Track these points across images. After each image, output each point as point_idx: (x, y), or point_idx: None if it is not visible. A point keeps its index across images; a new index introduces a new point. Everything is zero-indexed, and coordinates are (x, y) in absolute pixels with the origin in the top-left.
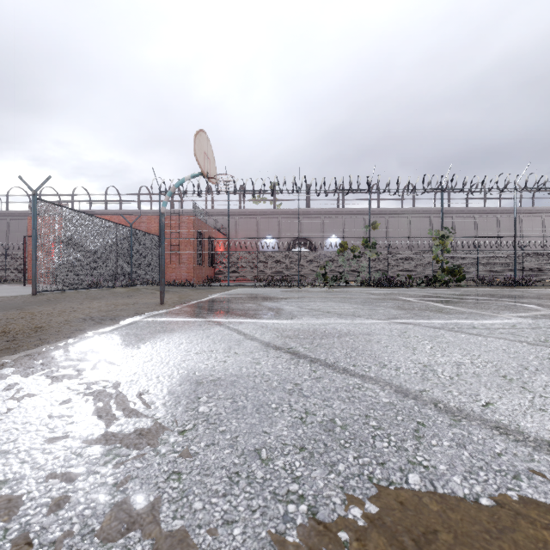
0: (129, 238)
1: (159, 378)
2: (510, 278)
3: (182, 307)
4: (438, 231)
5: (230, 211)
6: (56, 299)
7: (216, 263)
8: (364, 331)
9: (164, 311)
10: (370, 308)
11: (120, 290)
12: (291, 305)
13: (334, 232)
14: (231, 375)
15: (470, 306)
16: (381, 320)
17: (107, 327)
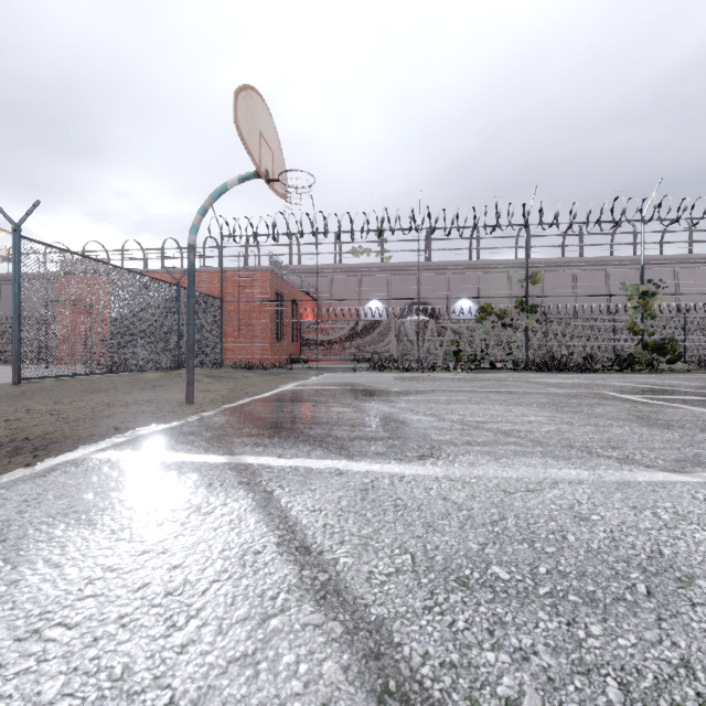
0: (174, 300)
1: None
2: None
3: (217, 412)
4: (637, 286)
5: (322, 268)
6: (35, 392)
7: (303, 337)
8: None
9: (171, 425)
10: (587, 423)
11: (151, 375)
12: (420, 411)
13: (465, 293)
14: None
15: None
16: (675, 474)
17: None
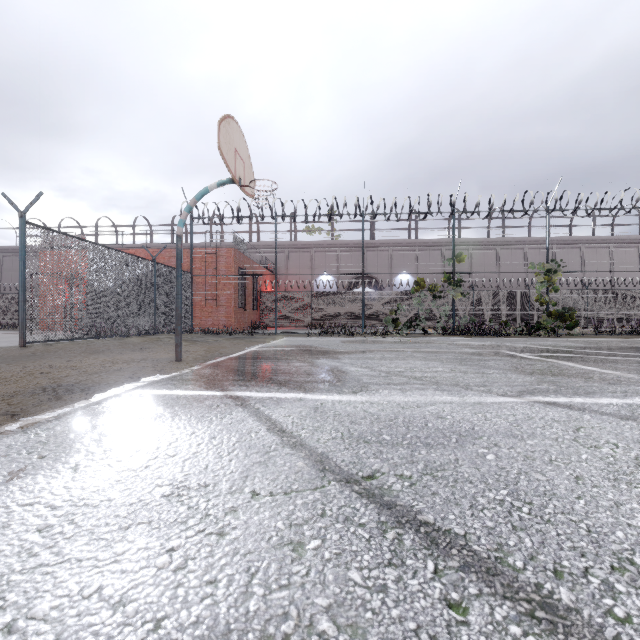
0: (152, 275)
1: (1, 635)
2: (638, 325)
3: (203, 367)
4: (543, 264)
5: (279, 244)
6: (43, 353)
7: (262, 306)
8: (501, 425)
9: (172, 375)
10: (477, 371)
11: (135, 339)
12: (358, 365)
13: (405, 268)
14: (213, 629)
15: (627, 368)
16: (511, 398)
17: (60, 409)
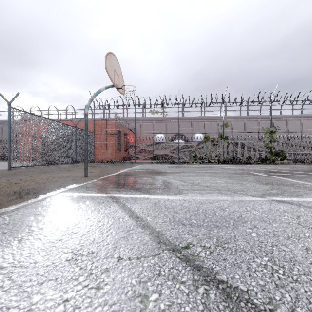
0: (74, 134)
1: None
2: None
3: (98, 180)
4: (268, 128)
5: (137, 119)
6: (19, 173)
7: (129, 149)
8: (256, 214)
9: (81, 184)
10: (238, 183)
11: (65, 166)
12: (177, 179)
13: (199, 130)
14: None
15: None
16: (259, 198)
17: (20, 204)
